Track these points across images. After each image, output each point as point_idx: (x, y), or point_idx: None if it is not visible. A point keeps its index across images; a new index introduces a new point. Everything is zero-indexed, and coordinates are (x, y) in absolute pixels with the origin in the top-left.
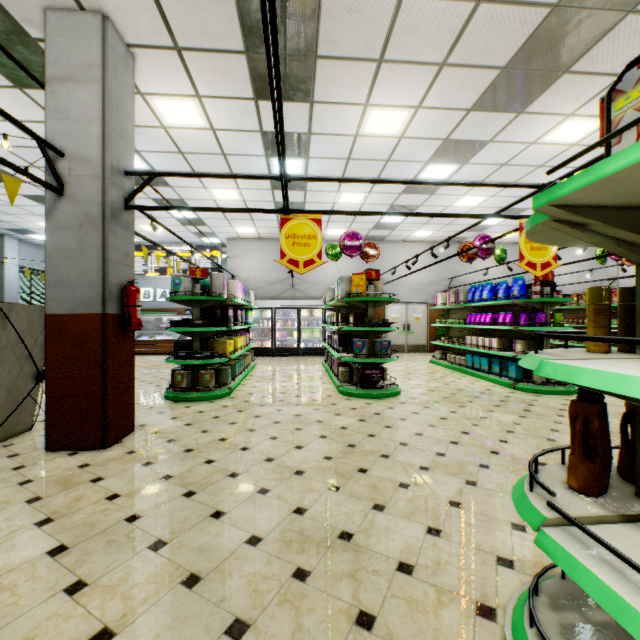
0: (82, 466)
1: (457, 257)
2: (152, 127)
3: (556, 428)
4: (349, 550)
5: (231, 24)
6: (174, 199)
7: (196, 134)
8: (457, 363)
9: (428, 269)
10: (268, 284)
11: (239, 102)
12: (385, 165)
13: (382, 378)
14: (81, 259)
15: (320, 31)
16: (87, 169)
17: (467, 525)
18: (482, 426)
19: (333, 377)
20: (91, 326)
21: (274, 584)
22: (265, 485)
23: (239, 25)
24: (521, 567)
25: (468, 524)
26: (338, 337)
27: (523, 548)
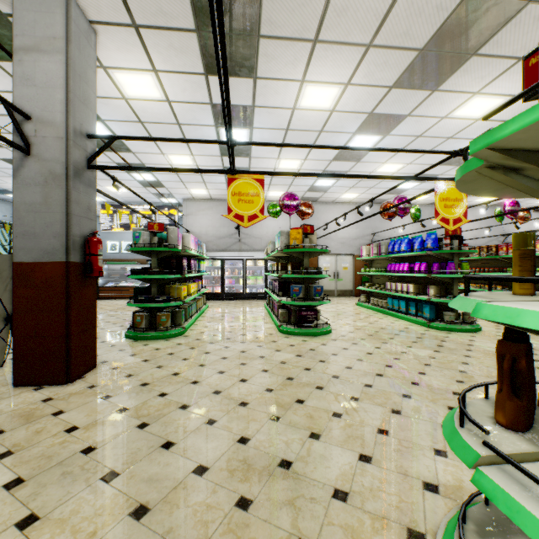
0: (45, 400)
1: (378, 216)
2: (114, 98)
3: (466, 361)
4: (288, 478)
5: (183, 4)
6: (136, 164)
7: (154, 105)
8: (379, 305)
9: (354, 226)
10: (218, 238)
11: (191, 77)
12: (318, 135)
13: (316, 318)
14: (46, 212)
15: (262, 12)
16: (52, 131)
17: (395, 452)
18: (403, 360)
19: (274, 318)
20: (55, 273)
21: (218, 514)
22: (212, 416)
23: (190, 5)
24: (445, 492)
25: (395, 451)
26: (278, 283)
27: (446, 473)
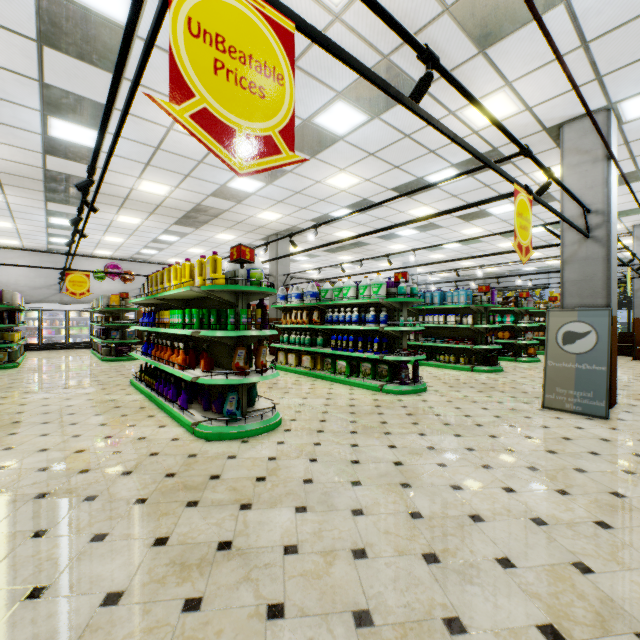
0: None
1: None
2: None
3: None
4: (99, 381)
5: (39, 186)
6: None
7: None
8: None
9: None
10: (33, 289)
11: (34, 200)
12: (135, 231)
13: (130, 351)
14: None
15: (89, 196)
16: None
17: None
18: None
19: (99, 355)
20: None
21: (75, 385)
22: (65, 379)
23: (44, 187)
24: None
25: None
26: (102, 330)
27: None
